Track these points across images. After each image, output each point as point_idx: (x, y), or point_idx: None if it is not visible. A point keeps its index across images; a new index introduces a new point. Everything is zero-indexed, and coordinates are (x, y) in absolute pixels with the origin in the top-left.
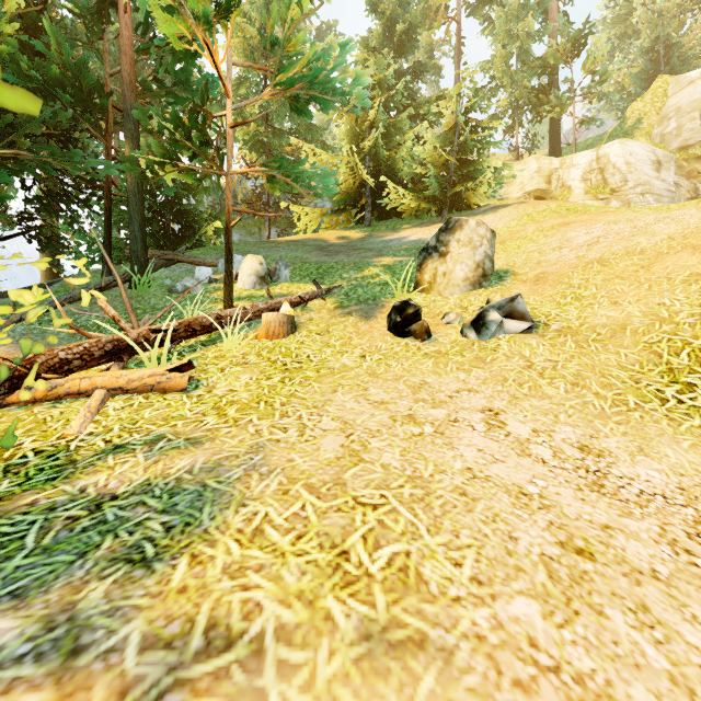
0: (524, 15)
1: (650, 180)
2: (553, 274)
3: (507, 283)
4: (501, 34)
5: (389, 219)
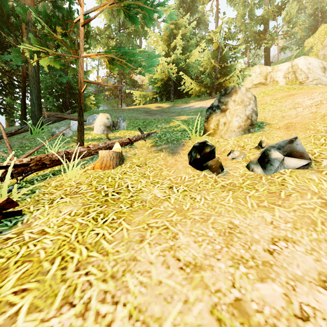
0: None
1: (320, 77)
2: (299, 123)
3: (266, 129)
4: (240, 4)
5: (183, 98)
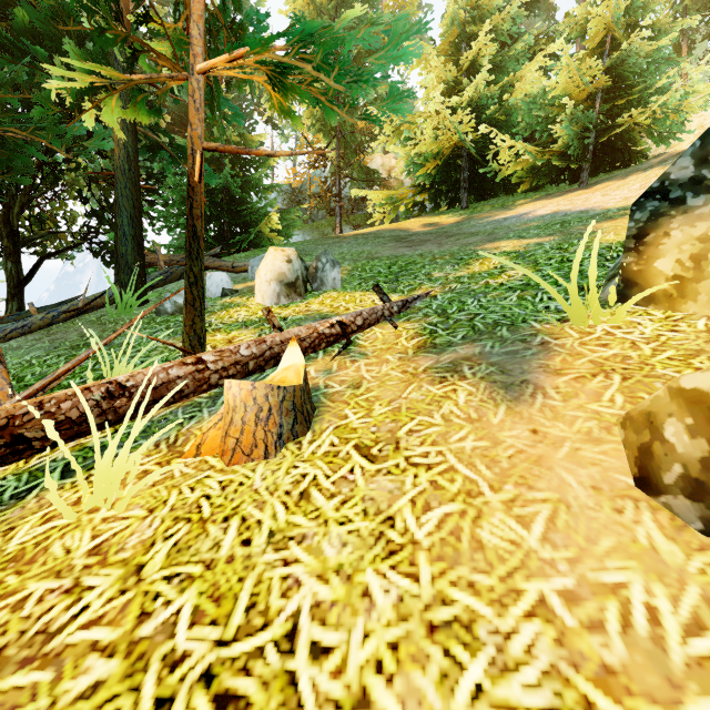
0: None
1: None
2: None
3: None
4: None
5: (492, 198)
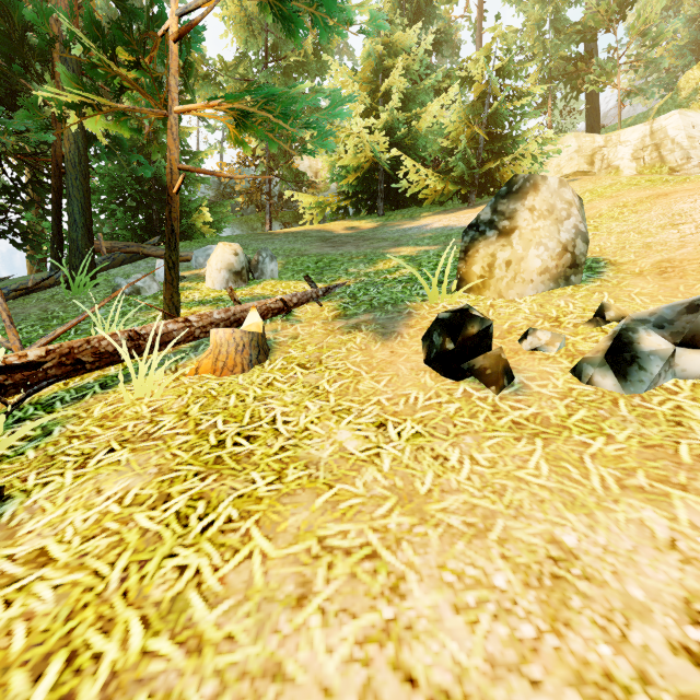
0: None
1: None
2: (691, 261)
3: (610, 276)
4: None
5: (405, 208)
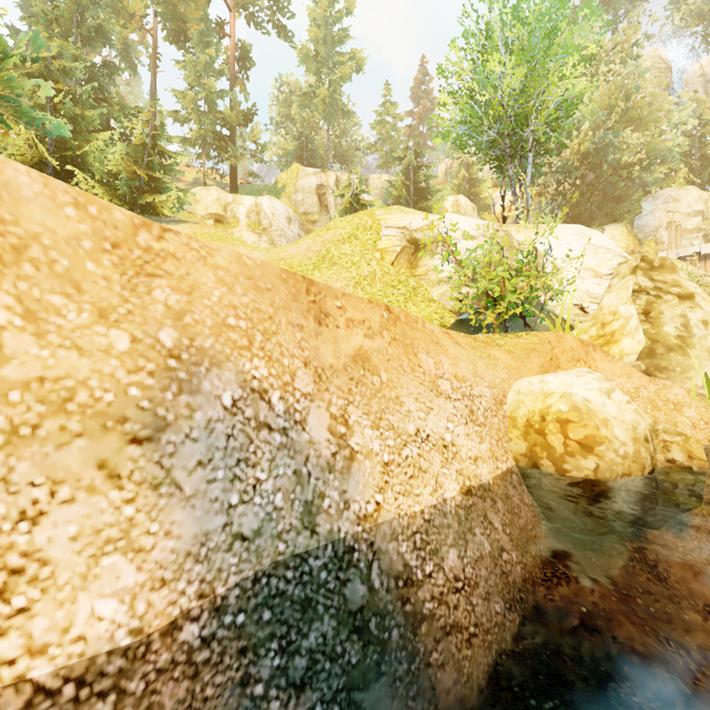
0: (209, 73)
1: (285, 228)
2: None
3: None
4: (191, 77)
5: None
